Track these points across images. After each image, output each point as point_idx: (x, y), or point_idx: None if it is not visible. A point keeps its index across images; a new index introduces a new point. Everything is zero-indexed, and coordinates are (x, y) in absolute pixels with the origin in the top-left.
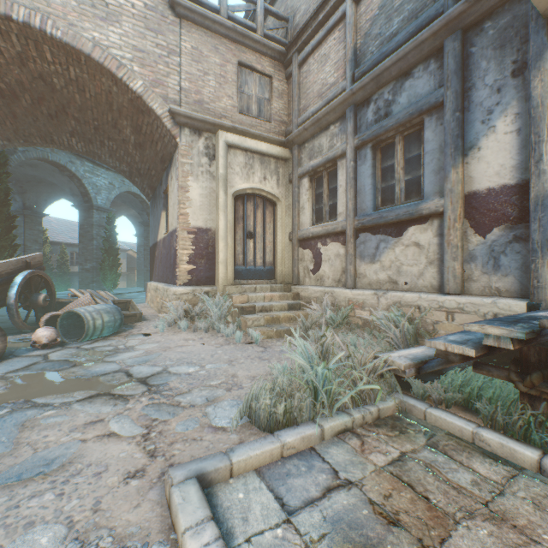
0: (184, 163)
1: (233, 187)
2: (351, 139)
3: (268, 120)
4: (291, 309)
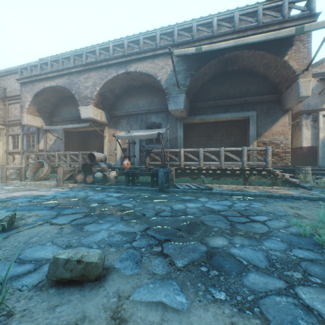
0: None
1: None
2: (22, 132)
3: None
4: None
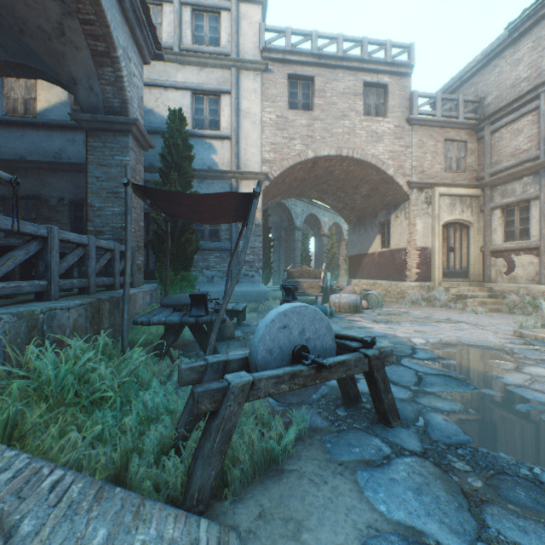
0: (413, 210)
1: (442, 220)
2: (544, 189)
3: (462, 171)
4: (489, 298)
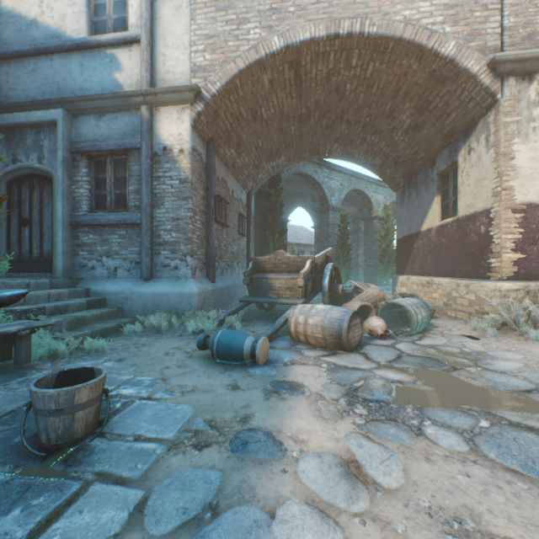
0: (506, 123)
1: None
2: None
3: None
4: None
